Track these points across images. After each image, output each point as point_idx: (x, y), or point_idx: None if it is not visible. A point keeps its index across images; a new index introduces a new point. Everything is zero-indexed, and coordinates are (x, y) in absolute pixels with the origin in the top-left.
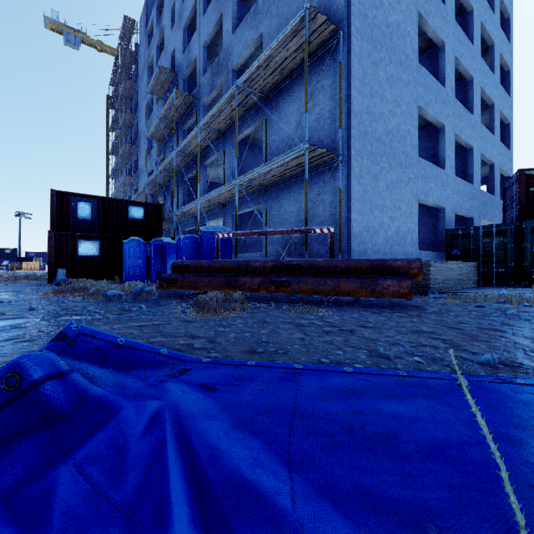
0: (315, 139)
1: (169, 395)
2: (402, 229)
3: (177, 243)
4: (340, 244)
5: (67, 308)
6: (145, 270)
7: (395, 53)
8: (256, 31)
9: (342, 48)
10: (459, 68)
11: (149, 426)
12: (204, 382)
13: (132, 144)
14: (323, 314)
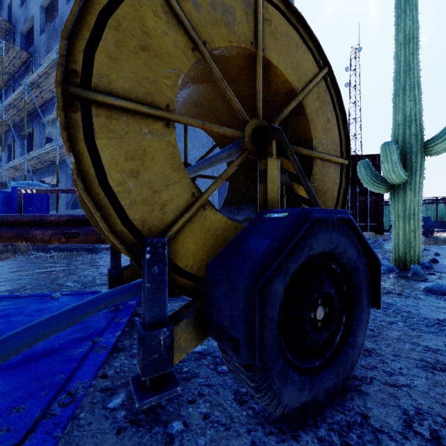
0: None
1: None
2: None
3: None
4: None
5: None
6: None
7: None
8: None
9: None
10: None
11: None
12: None
13: None
14: (83, 258)
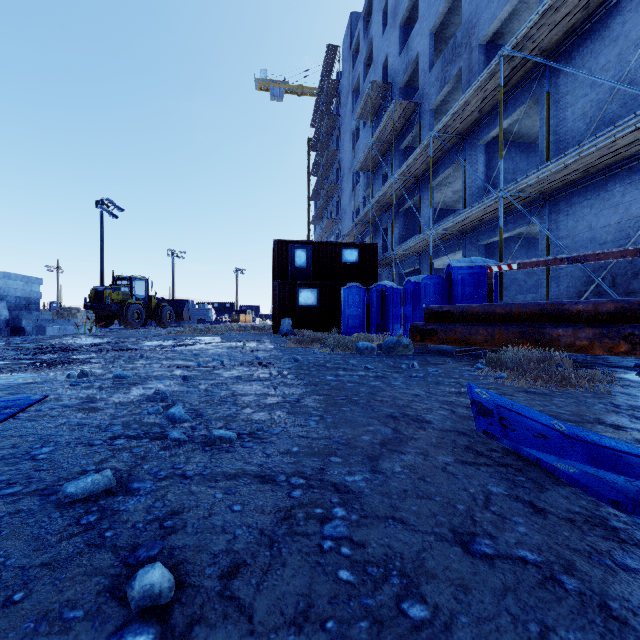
0: None
1: None
2: None
3: (405, 286)
4: None
5: (327, 360)
6: (365, 321)
7: None
8: None
9: None
10: None
11: None
12: None
13: (334, 184)
14: None
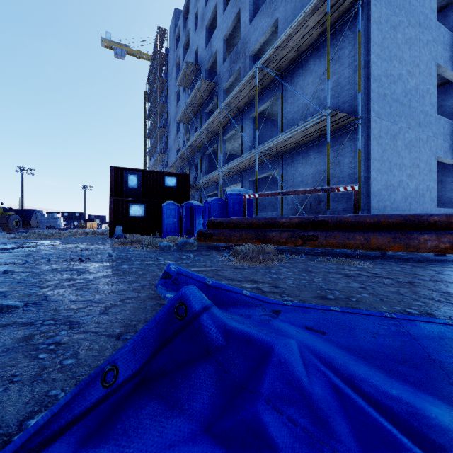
0: (332, 106)
1: (291, 334)
2: (421, 186)
3: (204, 205)
4: (359, 201)
5: (134, 255)
6: (178, 228)
7: (413, 15)
8: (272, 18)
9: (361, 17)
10: None
11: (307, 367)
12: (305, 324)
13: (163, 128)
14: (361, 266)
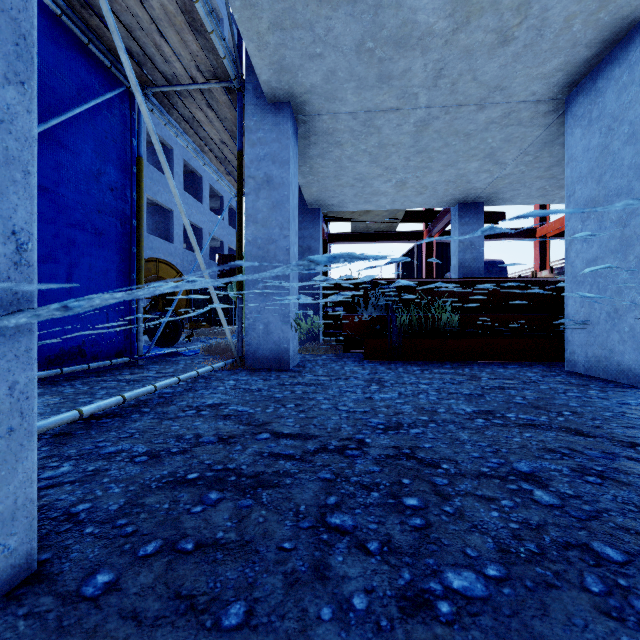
0: None
1: None
2: None
3: None
4: None
5: None
6: None
7: None
8: None
9: None
10: (190, 167)
11: None
12: None
13: None
14: None
